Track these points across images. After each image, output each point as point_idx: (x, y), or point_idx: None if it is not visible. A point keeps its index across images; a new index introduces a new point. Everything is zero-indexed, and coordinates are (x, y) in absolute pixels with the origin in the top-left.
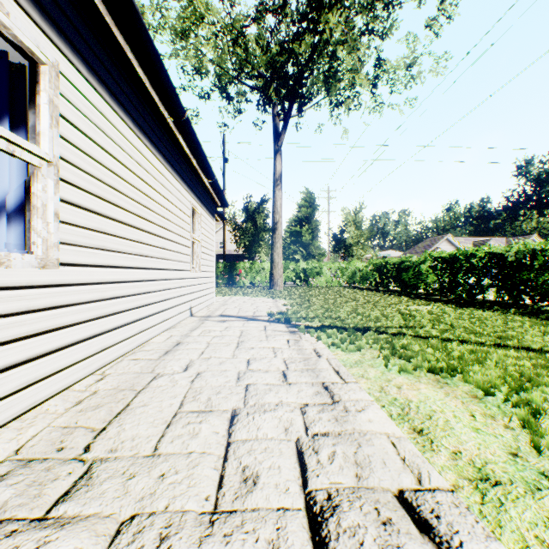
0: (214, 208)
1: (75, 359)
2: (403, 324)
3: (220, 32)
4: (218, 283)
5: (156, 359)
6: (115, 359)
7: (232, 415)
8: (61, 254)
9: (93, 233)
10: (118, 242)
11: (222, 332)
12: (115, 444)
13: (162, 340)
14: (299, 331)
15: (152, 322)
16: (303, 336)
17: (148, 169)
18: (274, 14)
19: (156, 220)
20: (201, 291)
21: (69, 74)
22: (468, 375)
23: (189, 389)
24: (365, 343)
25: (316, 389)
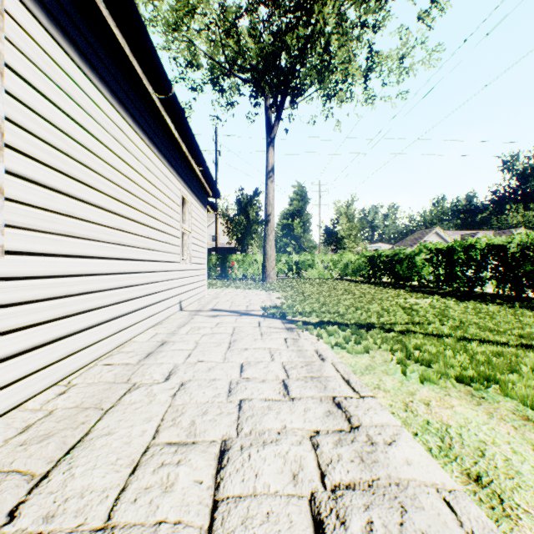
0: (205, 198)
1: (28, 370)
2: (408, 320)
3: (212, 23)
4: (210, 275)
5: (135, 364)
6: (86, 364)
7: (221, 450)
8: (7, 239)
9: (55, 216)
10: (91, 228)
11: (213, 329)
12: (52, 507)
13: (146, 338)
14: (297, 328)
15: (134, 319)
16: (301, 334)
17: (130, 149)
18: (266, 5)
19: (140, 206)
20: (191, 283)
21: (19, 17)
22: (507, 386)
23: (168, 406)
24: (372, 343)
25: (325, 406)
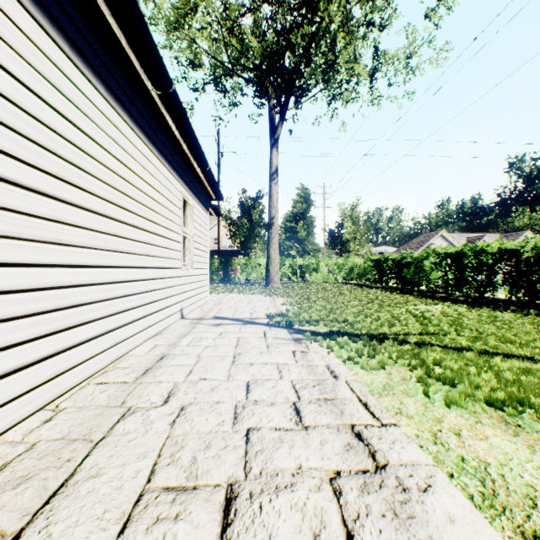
0: (207, 200)
1: (9, 395)
2: (421, 329)
3: (214, 21)
4: (213, 279)
5: (131, 383)
6: (78, 384)
7: (227, 499)
8: None
9: (41, 222)
10: (83, 234)
11: (216, 340)
12: None
13: (144, 351)
14: (305, 339)
15: (132, 331)
16: (310, 346)
17: (127, 148)
18: (270, 3)
19: (138, 209)
20: (193, 290)
21: None
22: None
23: (166, 438)
24: (387, 357)
25: (344, 437)
